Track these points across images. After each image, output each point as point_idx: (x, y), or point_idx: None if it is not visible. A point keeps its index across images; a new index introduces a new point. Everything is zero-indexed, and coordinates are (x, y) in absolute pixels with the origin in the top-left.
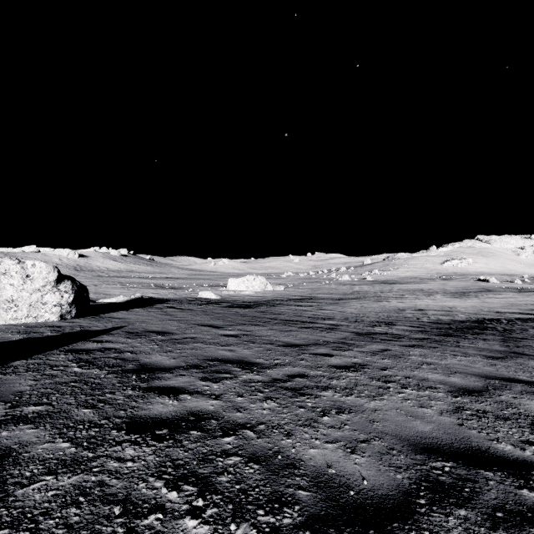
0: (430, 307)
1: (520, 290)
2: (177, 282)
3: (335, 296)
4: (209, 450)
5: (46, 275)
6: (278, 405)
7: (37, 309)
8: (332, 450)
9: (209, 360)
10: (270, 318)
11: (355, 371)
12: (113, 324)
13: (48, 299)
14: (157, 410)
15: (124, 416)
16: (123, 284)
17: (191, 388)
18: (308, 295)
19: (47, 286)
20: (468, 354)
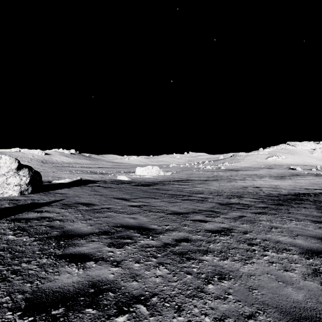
0: (262, 185)
1: (316, 175)
2: (104, 170)
3: (202, 178)
4: None
5: (9, 165)
6: (168, 272)
7: (3, 187)
8: None
9: (116, 226)
10: (162, 193)
11: (225, 235)
12: (55, 198)
13: (11, 181)
14: (61, 282)
15: (28, 291)
16: (70, 171)
17: (98, 254)
18: (185, 178)
19: (10, 172)
20: (299, 219)
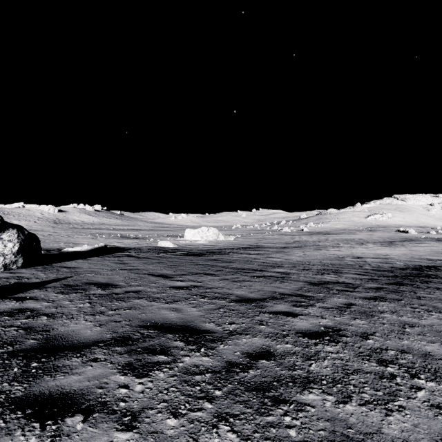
0: (366, 255)
1: (438, 240)
2: (141, 233)
3: (278, 245)
4: None
5: None
6: None
7: None
8: None
9: (144, 326)
10: (222, 266)
11: (333, 342)
12: (57, 275)
13: None
14: None
15: None
16: (93, 235)
17: (96, 394)
18: (255, 244)
19: None
20: (440, 308)
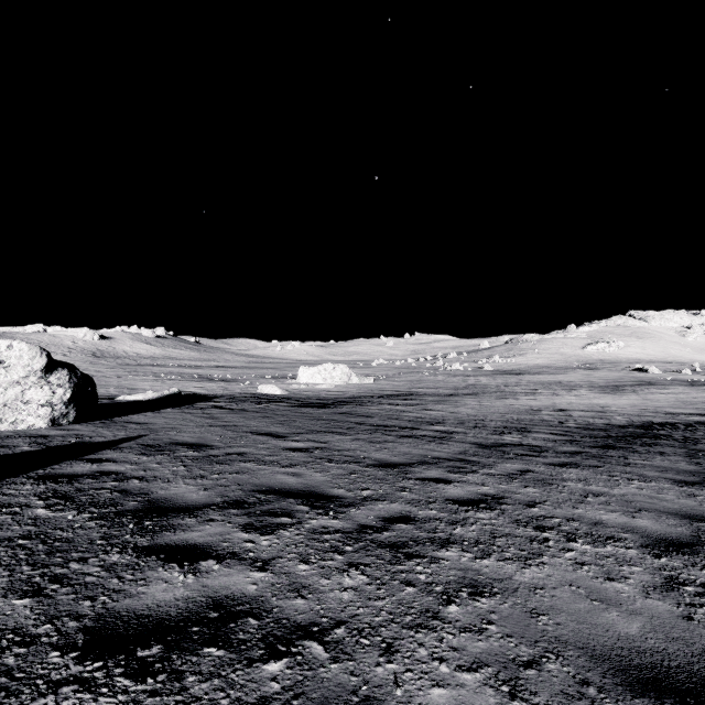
0: (574, 406)
1: (692, 383)
2: (230, 372)
3: (443, 391)
4: (235, 698)
5: (29, 362)
6: (368, 581)
7: (16, 410)
8: (474, 691)
9: (259, 491)
10: (356, 422)
11: (488, 510)
12: (126, 433)
13: (33, 396)
14: (152, 598)
15: (87, 614)
16: (156, 376)
17: (223, 546)
18: (406, 390)
19: (30, 377)
20: (647, 477)
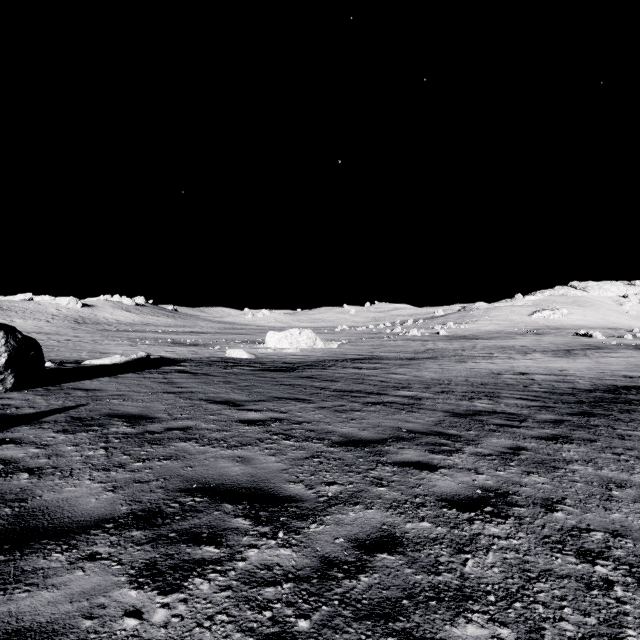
0: (532, 370)
1: (637, 347)
2: (202, 337)
3: (403, 355)
4: None
5: None
6: None
7: None
8: None
9: (188, 490)
10: (320, 387)
11: (499, 517)
12: (64, 402)
13: None
14: None
15: None
16: (131, 340)
17: (79, 632)
18: (369, 354)
19: None
20: None
